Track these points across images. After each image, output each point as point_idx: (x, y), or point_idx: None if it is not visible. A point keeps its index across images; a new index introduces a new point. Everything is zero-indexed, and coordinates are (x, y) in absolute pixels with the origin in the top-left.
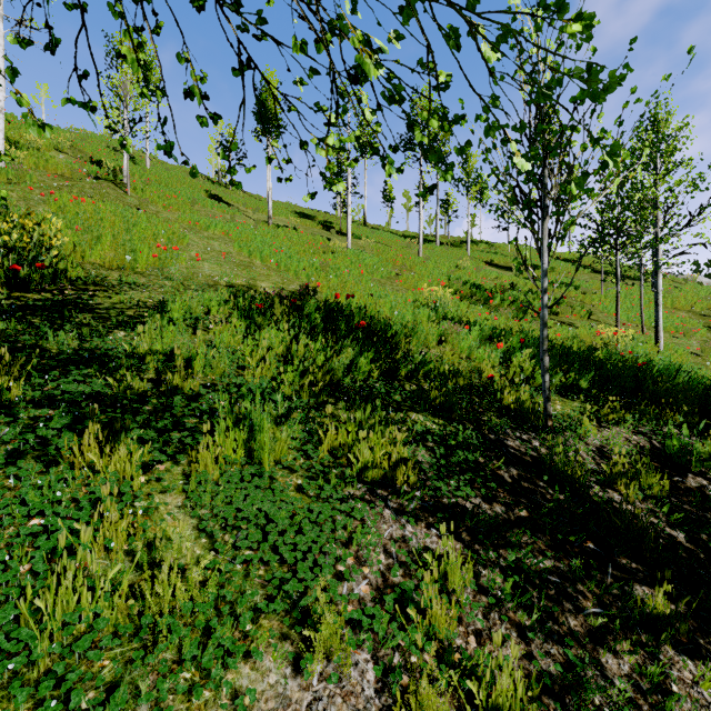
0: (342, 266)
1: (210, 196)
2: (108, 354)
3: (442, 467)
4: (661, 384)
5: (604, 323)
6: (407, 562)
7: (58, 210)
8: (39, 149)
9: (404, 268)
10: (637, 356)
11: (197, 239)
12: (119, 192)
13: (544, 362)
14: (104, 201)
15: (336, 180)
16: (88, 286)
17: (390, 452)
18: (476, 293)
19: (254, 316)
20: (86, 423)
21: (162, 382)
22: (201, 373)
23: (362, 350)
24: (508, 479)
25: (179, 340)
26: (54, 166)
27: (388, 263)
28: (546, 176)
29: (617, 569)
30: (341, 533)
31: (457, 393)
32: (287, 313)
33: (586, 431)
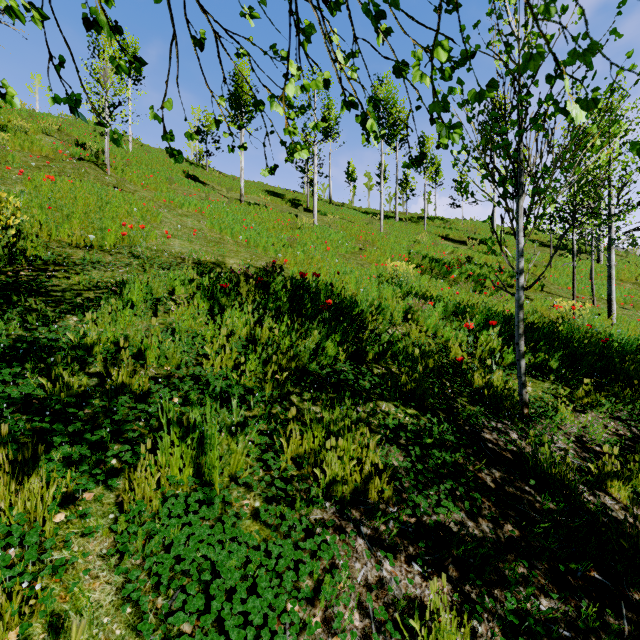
0: (309, 241)
1: (187, 176)
2: (53, 345)
3: (418, 471)
4: (629, 363)
5: (557, 295)
6: (386, 622)
7: (34, 189)
8: (26, 132)
9: (367, 243)
10: (599, 331)
11: (171, 216)
12: (99, 172)
13: (520, 347)
14: (84, 180)
15: (297, 146)
16: (48, 266)
17: (361, 457)
18: (435, 267)
19: (218, 296)
20: (1, 440)
21: (109, 378)
22: (156, 364)
23: (329, 333)
24: (491, 484)
25: (132, 327)
26: (39, 147)
27: (352, 239)
28: (521, 151)
29: (631, 609)
30: (305, 587)
31: (426, 376)
32: (252, 293)
33: (561, 417)
